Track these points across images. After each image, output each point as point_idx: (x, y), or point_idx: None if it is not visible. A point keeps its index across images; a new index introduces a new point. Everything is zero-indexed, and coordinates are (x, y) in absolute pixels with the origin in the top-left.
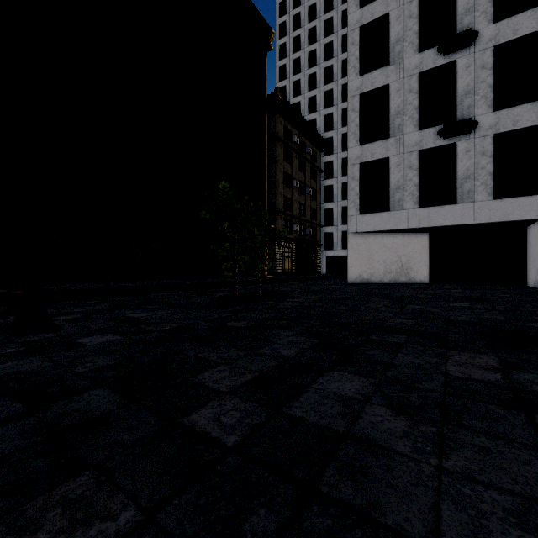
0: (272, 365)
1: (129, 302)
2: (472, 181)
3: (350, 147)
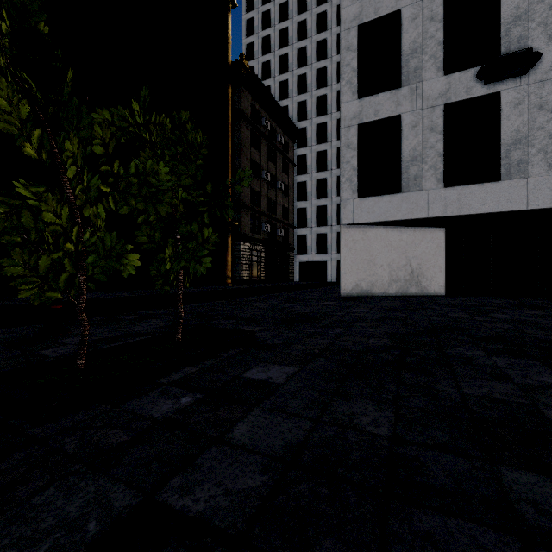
0: None
1: None
2: (524, 148)
3: (345, 102)
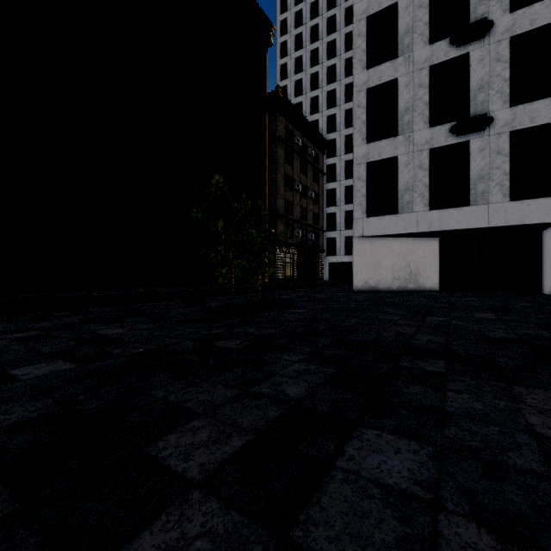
0: (274, 416)
1: (107, 313)
2: (486, 182)
3: (356, 145)
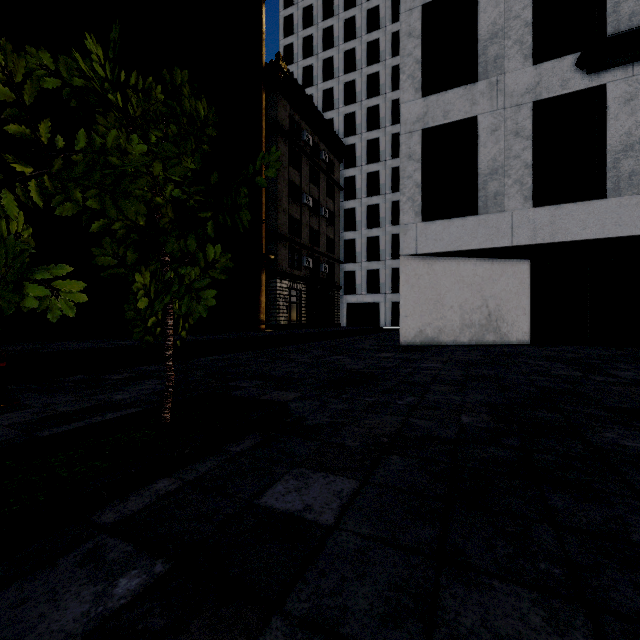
0: None
1: None
2: (637, 156)
3: (405, 101)
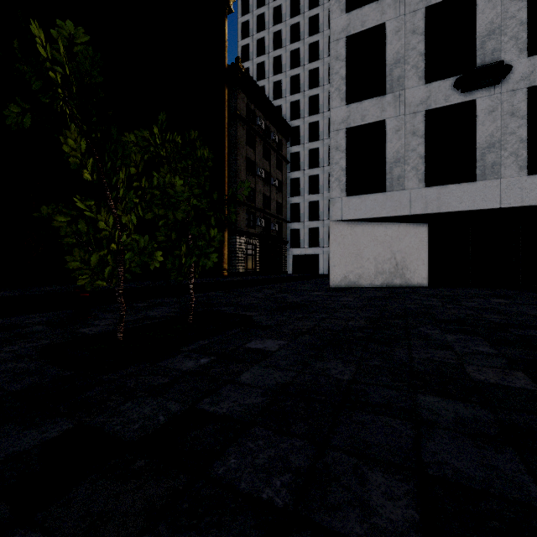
0: None
1: None
2: (497, 151)
3: (334, 107)
